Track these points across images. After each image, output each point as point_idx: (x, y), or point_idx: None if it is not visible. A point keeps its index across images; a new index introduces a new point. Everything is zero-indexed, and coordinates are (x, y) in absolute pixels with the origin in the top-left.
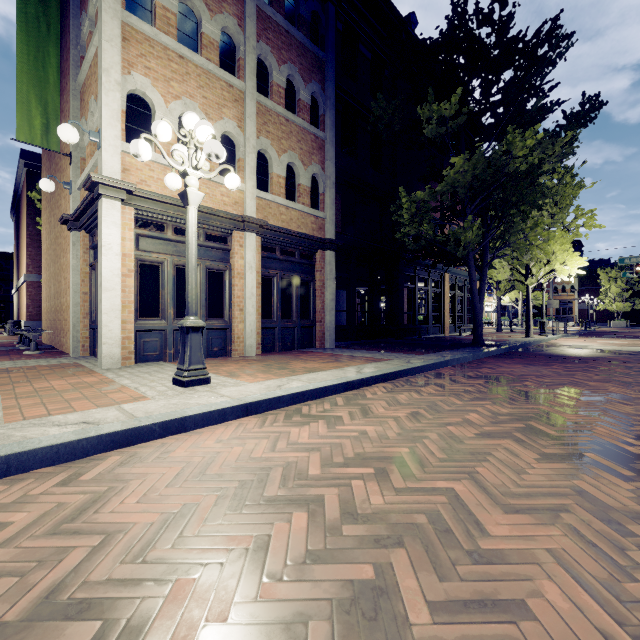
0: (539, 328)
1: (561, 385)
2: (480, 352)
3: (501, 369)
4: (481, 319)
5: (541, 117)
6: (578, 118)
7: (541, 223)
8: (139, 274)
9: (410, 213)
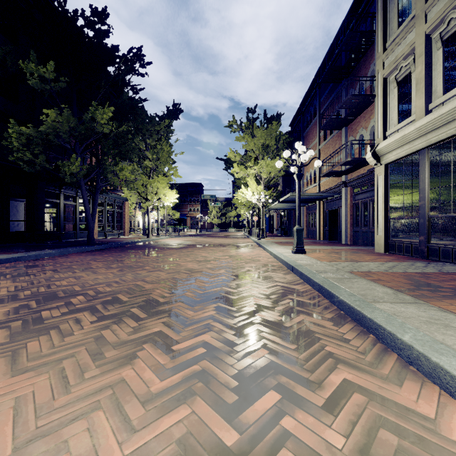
0: (175, 232)
1: (70, 266)
2: (71, 249)
3: (61, 259)
4: (93, 227)
5: (135, 104)
6: (172, 113)
7: (126, 168)
8: None
9: (22, 142)
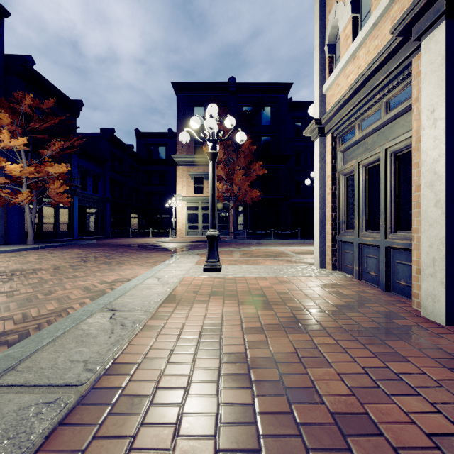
0: None
1: None
2: None
3: None
4: None
5: None
6: None
7: None
8: (348, 187)
9: None
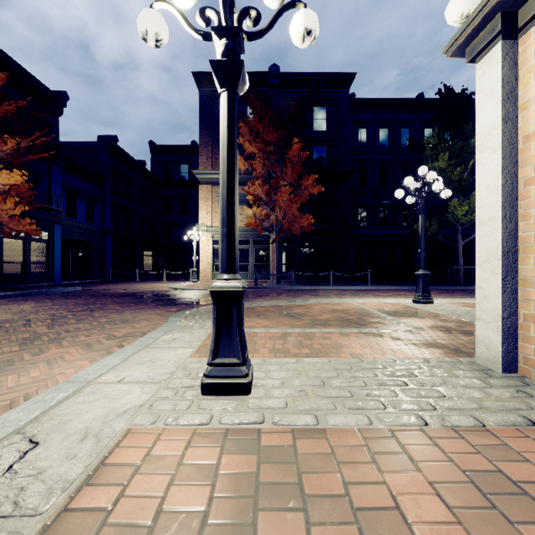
0: None
1: None
2: None
3: None
4: None
5: None
6: None
7: None
8: None
9: None
